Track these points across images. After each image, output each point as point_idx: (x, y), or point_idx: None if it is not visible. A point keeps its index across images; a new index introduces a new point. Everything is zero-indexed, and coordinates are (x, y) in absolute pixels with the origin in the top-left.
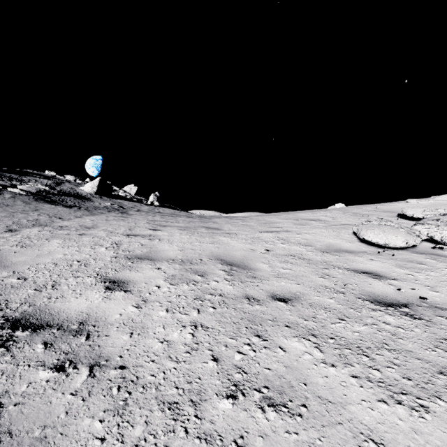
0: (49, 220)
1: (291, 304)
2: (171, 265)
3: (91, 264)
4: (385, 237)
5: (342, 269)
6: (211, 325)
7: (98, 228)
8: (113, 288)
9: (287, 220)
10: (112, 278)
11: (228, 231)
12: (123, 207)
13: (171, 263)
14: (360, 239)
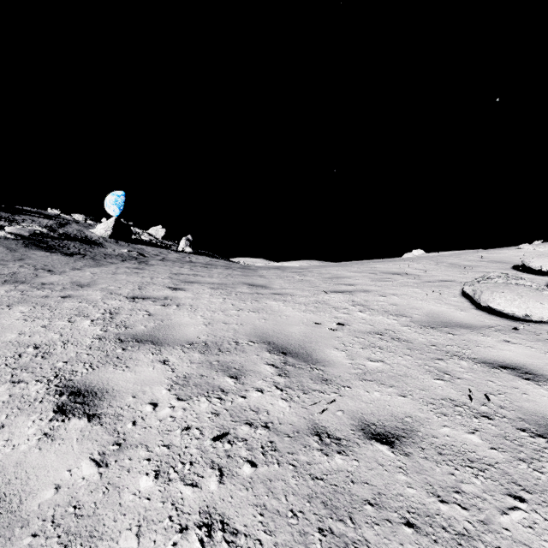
0: (33, 274)
1: (403, 451)
2: (186, 355)
3: (54, 353)
4: (525, 305)
5: (466, 359)
6: (243, 524)
7: (95, 286)
8: (70, 410)
9: (361, 273)
10: (77, 384)
11: (279, 290)
12: (144, 255)
13: (187, 350)
14: (475, 305)
